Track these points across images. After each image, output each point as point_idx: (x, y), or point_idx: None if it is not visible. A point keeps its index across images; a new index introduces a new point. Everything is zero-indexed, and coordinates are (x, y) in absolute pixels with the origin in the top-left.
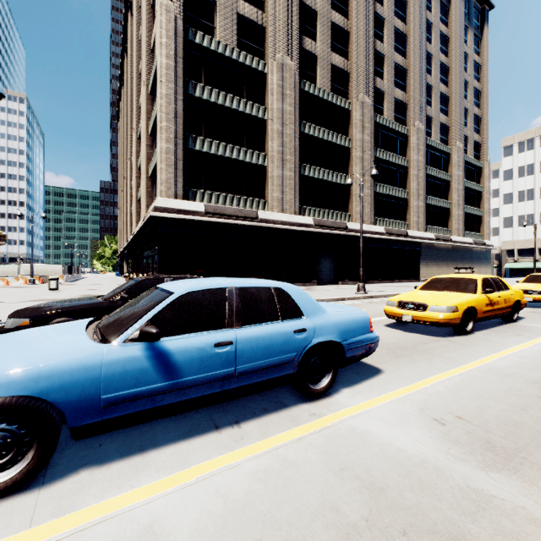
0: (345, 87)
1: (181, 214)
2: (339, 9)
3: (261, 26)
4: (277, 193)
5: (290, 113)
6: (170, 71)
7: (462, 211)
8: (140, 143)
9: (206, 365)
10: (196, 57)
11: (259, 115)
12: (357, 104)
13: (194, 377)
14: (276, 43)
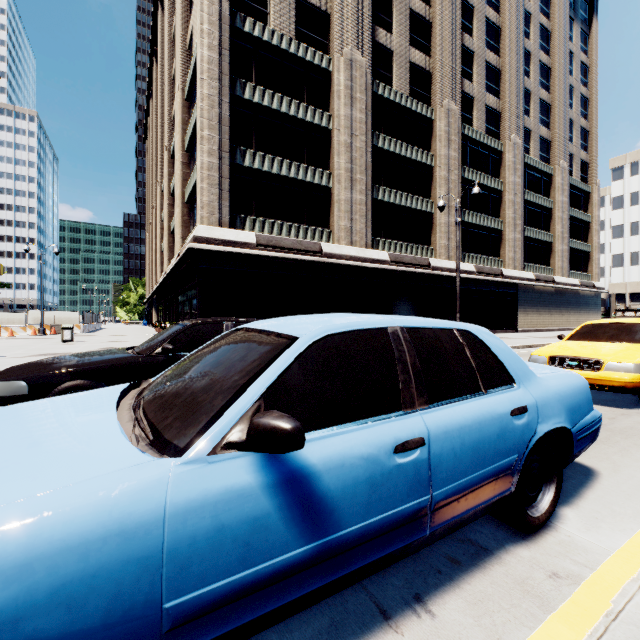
0: (426, 91)
1: (227, 246)
2: None
3: (325, 13)
4: (345, 221)
5: (360, 122)
6: (213, 66)
7: (567, 246)
8: (173, 163)
9: (381, 495)
10: (245, 49)
11: (322, 123)
12: (441, 112)
13: (361, 524)
14: (344, 34)
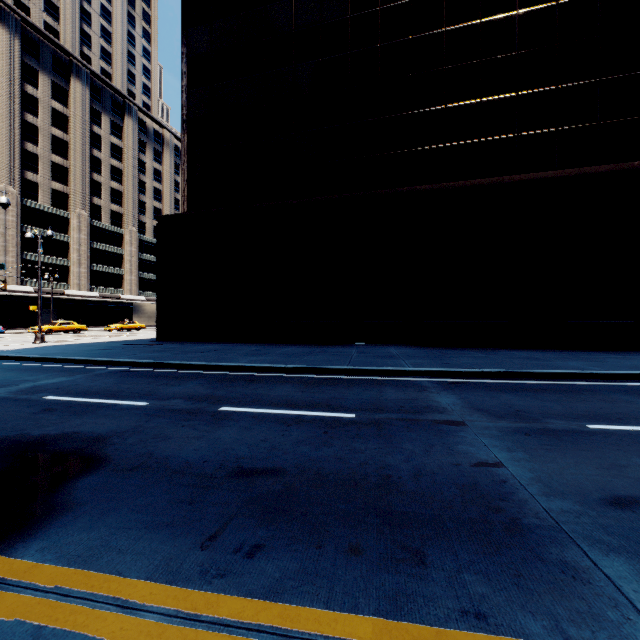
0: (65, 203)
1: None
2: (60, 153)
3: None
4: (1, 271)
5: (13, 221)
6: None
7: None
8: None
9: None
10: None
11: None
12: (75, 215)
13: None
14: (0, 177)
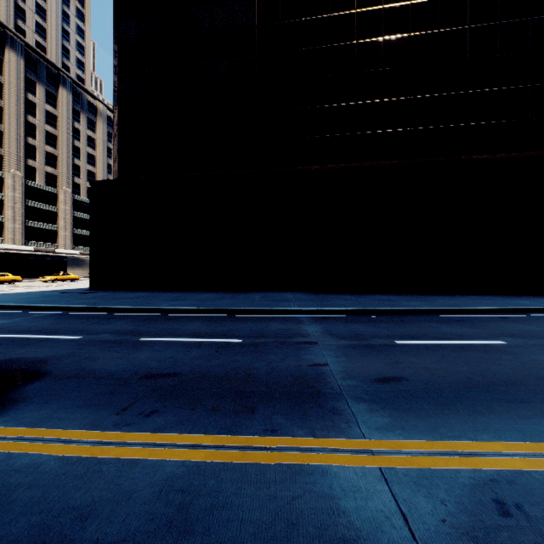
0: None
1: None
2: None
3: None
4: None
5: None
6: None
7: None
8: None
9: None
10: None
11: None
12: (9, 175)
13: None
14: None
